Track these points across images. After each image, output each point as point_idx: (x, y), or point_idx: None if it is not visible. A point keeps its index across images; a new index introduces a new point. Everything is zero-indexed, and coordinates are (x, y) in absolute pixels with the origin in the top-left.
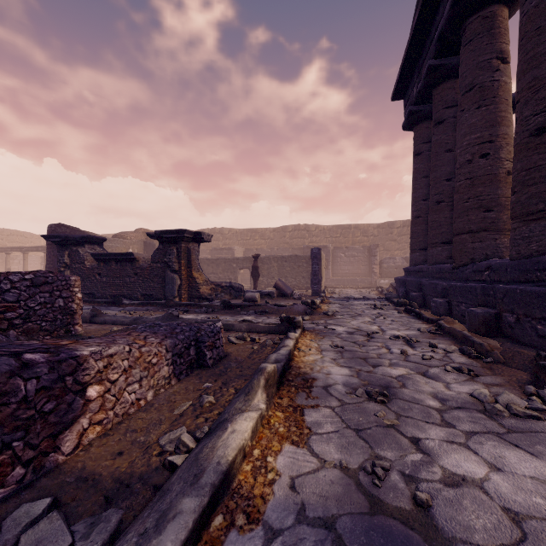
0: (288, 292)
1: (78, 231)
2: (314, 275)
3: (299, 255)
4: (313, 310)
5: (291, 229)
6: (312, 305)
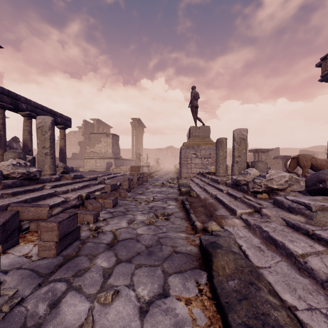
0: None
1: (308, 151)
2: None
3: None
4: None
5: None
6: None
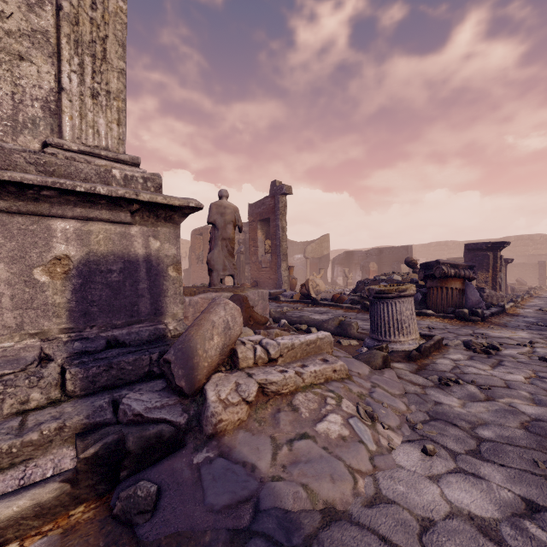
0: (524, 283)
1: None
2: (540, 275)
3: (526, 263)
4: (540, 290)
5: (513, 240)
6: (540, 288)
